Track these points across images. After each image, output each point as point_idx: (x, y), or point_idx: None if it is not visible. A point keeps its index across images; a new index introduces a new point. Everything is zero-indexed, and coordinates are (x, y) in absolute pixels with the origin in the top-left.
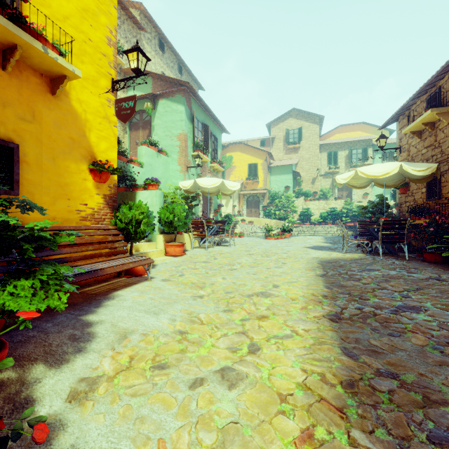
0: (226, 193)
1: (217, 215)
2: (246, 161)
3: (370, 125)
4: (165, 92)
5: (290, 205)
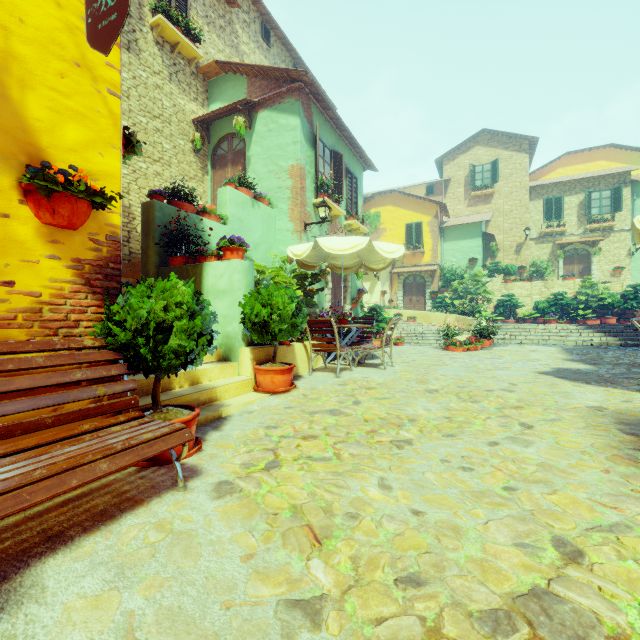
0: (375, 268)
1: (357, 308)
2: (403, 220)
3: (623, 149)
4: (268, 98)
5: (480, 289)
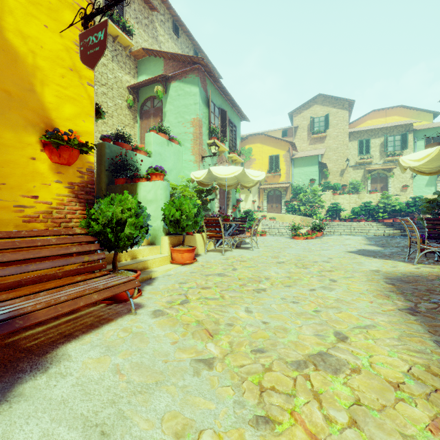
0: (247, 186)
1: (236, 211)
2: (267, 153)
3: (408, 109)
4: (178, 74)
5: (317, 199)
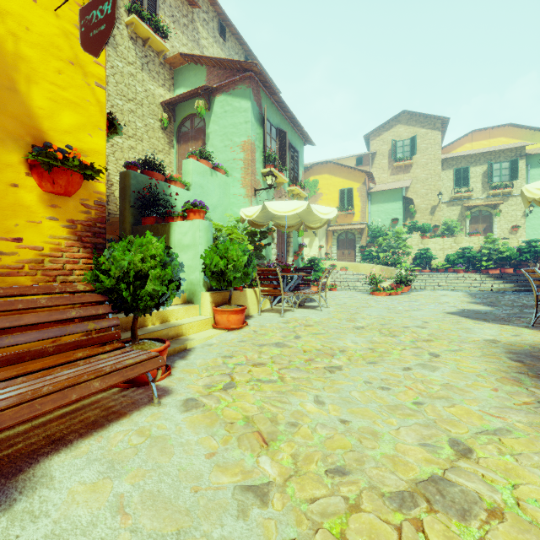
0: (313, 226)
1: (298, 259)
2: (337, 186)
3: (519, 128)
4: (224, 85)
5: (401, 244)
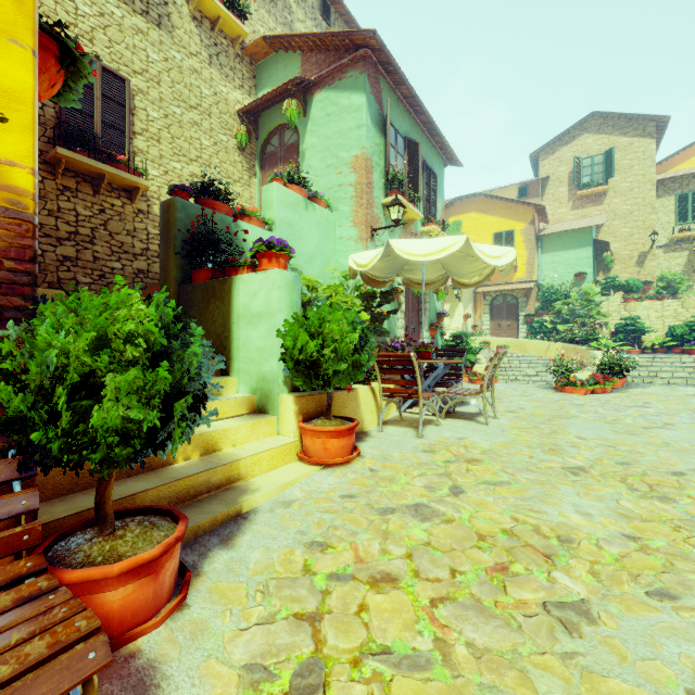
0: (467, 282)
1: (436, 335)
2: (489, 229)
3: None
4: (326, 75)
5: (593, 310)
